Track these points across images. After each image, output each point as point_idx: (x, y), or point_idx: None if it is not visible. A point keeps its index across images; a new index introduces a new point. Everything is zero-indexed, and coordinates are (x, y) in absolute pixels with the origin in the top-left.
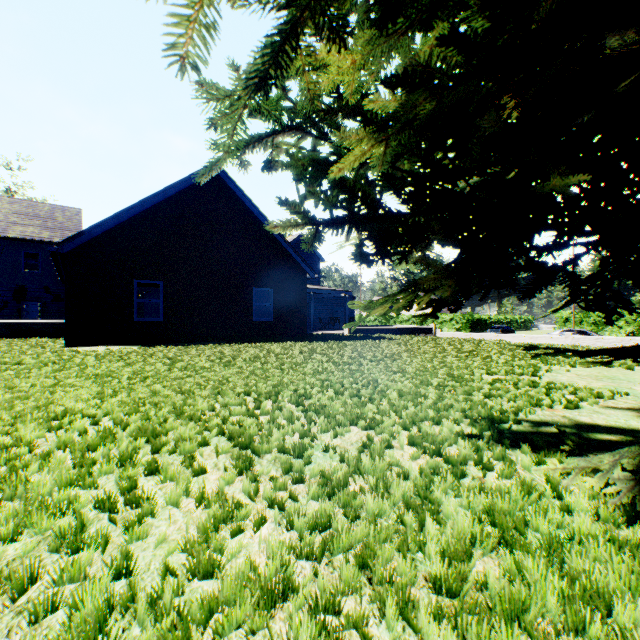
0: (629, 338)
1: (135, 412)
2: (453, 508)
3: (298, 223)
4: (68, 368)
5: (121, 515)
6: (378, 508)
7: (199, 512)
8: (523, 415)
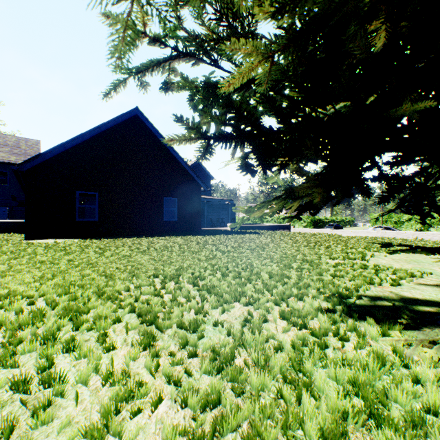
0: (419, 232)
1: (65, 293)
2: (324, 382)
3: (192, 137)
4: (21, 256)
5: (34, 395)
6: (260, 383)
7: (105, 390)
8: (362, 291)
